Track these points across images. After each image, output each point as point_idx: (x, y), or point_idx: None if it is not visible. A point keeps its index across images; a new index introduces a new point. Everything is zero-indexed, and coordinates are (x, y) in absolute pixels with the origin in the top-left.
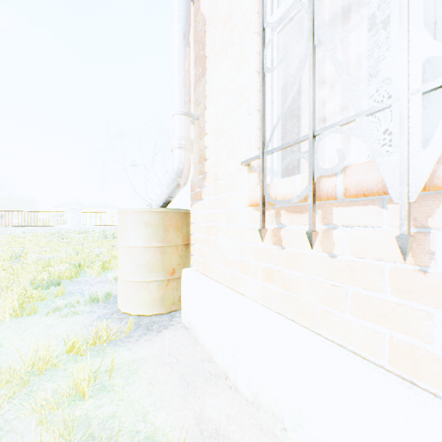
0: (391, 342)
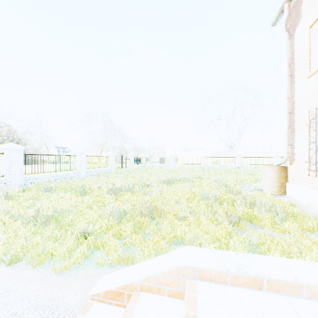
0: None
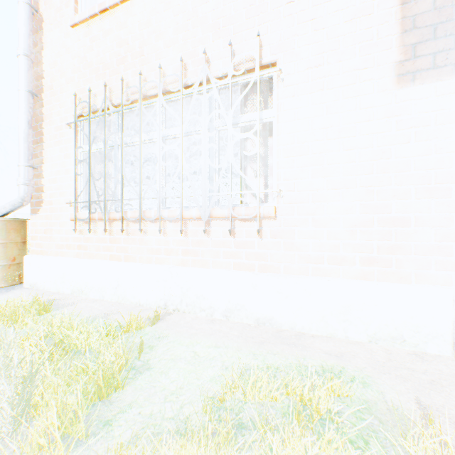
0: (109, 255)
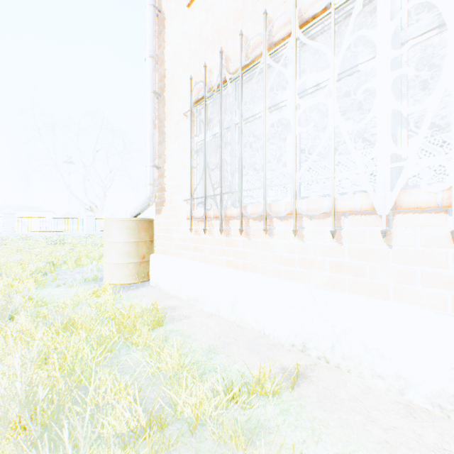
0: (225, 260)
